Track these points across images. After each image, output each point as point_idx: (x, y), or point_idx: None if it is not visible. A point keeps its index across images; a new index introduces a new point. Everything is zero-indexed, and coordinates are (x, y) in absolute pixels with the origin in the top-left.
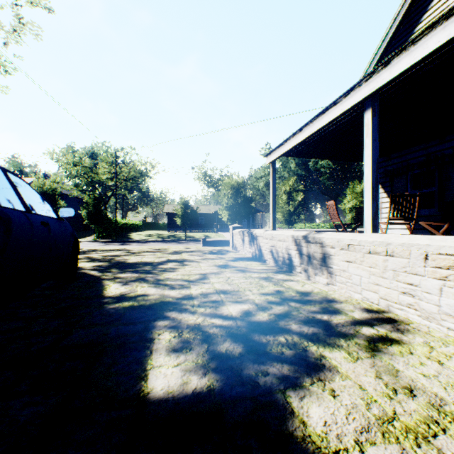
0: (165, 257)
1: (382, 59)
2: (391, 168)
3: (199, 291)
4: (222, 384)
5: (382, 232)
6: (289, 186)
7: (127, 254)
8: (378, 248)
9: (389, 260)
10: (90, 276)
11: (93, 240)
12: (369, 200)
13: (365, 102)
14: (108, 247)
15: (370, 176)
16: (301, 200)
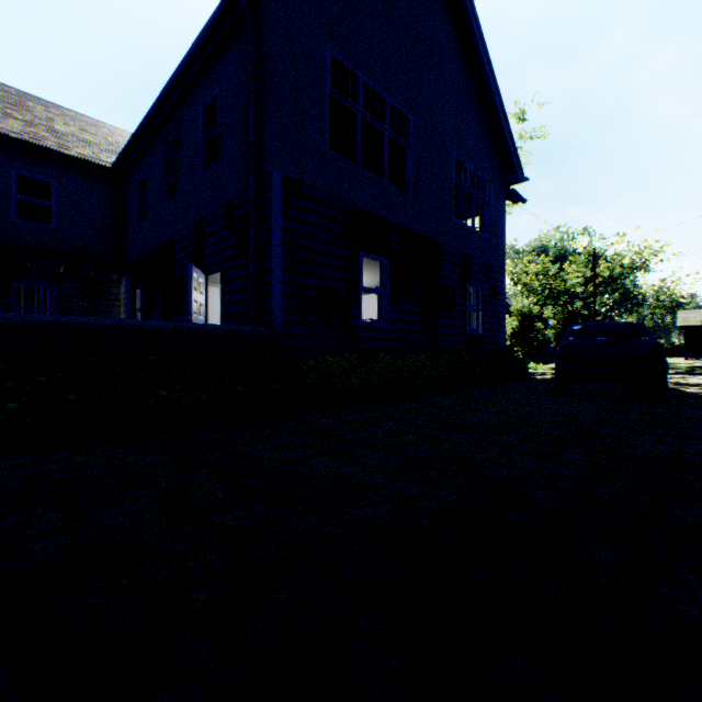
0: None
1: None
2: None
3: None
4: None
5: None
6: None
7: None
8: None
9: None
10: None
11: None
12: None
13: None
14: None
15: None
16: None
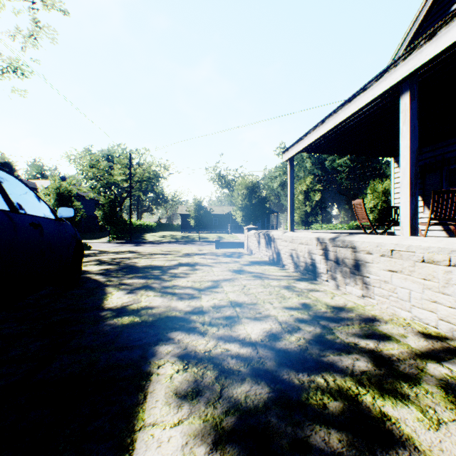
0: (176, 260)
1: (412, 44)
2: (423, 163)
3: (211, 302)
4: None
5: (421, 234)
6: (306, 186)
7: (137, 256)
8: (436, 256)
9: (453, 272)
10: (94, 281)
11: (108, 241)
12: (407, 197)
13: (402, 85)
14: (122, 248)
15: (408, 169)
16: (318, 200)
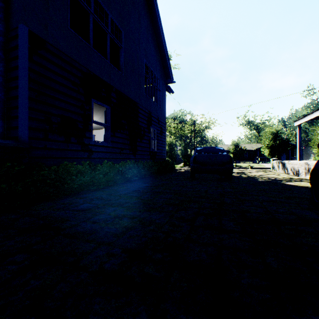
0: (240, 171)
1: None
2: None
3: (261, 176)
4: (270, 181)
5: None
6: None
7: None
8: None
9: None
10: None
11: (183, 166)
12: None
13: None
14: None
15: None
16: None
